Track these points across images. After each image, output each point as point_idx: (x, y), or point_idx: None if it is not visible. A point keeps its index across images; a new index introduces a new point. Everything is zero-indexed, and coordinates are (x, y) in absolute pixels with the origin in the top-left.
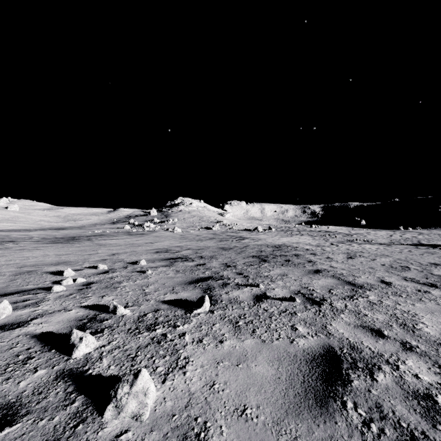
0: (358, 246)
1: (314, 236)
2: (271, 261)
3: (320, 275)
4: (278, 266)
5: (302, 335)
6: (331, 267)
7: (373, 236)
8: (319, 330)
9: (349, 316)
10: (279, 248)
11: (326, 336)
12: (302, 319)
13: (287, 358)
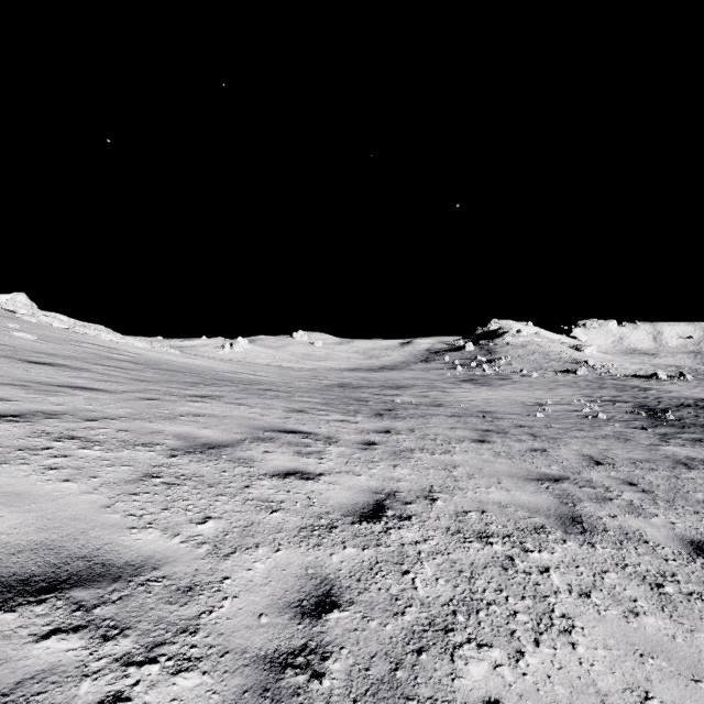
0: None
1: None
2: (695, 407)
3: None
4: (702, 409)
5: None
6: None
7: None
8: None
9: None
10: (702, 401)
11: None
12: None
13: None
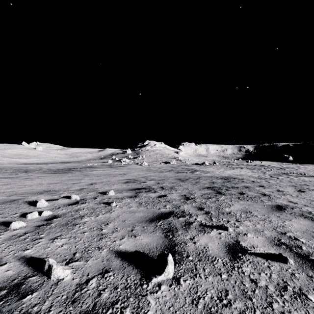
0: (297, 178)
1: (252, 169)
2: (226, 193)
3: (287, 214)
4: (235, 199)
5: None
6: (290, 202)
7: (304, 170)
8: None
9: None
10: (227, 180)
11: None
12: None
13: None
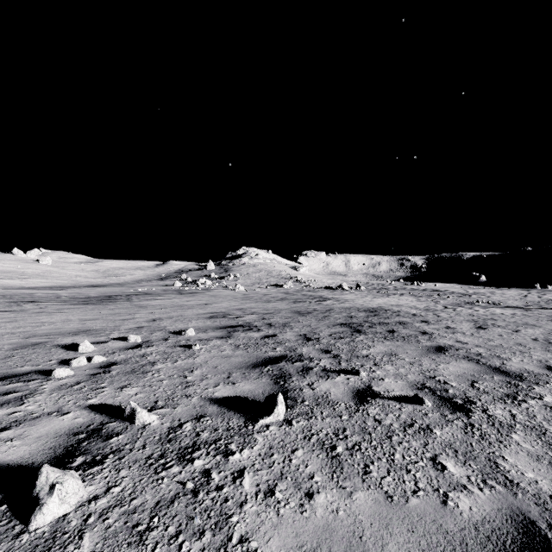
0: (484, 310)
1: (418, 296)
2: (368, 332)
3: (446, 356)
4: (380, 339)
5: (459, 483)
6: (458, 343)
7: (501, 297)
8: (487, 471)
9: (529, 439)
10: (375, 312)
11: (508, 488)
12: (447, 443)
13: (449, 551)
